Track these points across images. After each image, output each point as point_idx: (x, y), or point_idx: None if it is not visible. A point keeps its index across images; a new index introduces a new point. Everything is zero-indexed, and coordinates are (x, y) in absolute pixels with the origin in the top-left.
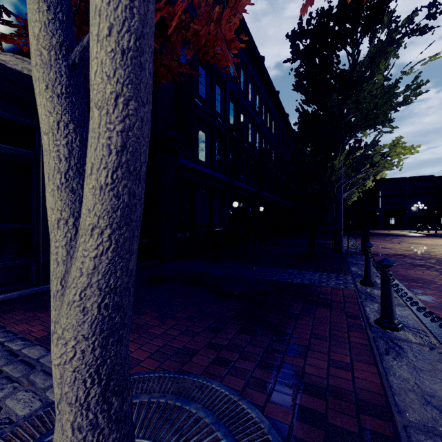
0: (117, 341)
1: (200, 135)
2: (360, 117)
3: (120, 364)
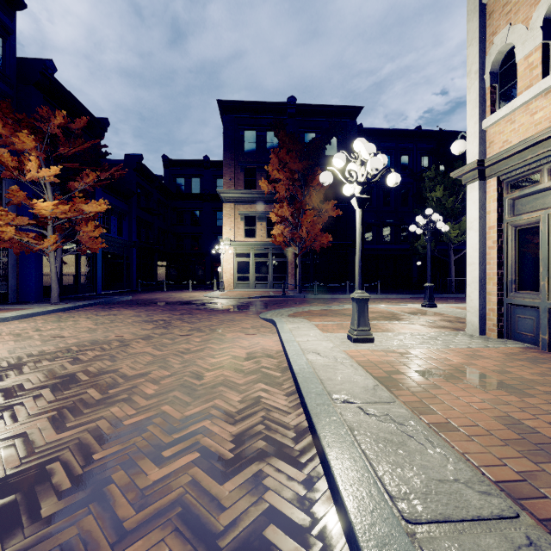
0: (299, 281)
1: (385, 228)
2: (440, 215)
3: (300, 283)
